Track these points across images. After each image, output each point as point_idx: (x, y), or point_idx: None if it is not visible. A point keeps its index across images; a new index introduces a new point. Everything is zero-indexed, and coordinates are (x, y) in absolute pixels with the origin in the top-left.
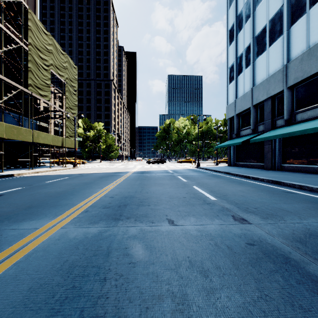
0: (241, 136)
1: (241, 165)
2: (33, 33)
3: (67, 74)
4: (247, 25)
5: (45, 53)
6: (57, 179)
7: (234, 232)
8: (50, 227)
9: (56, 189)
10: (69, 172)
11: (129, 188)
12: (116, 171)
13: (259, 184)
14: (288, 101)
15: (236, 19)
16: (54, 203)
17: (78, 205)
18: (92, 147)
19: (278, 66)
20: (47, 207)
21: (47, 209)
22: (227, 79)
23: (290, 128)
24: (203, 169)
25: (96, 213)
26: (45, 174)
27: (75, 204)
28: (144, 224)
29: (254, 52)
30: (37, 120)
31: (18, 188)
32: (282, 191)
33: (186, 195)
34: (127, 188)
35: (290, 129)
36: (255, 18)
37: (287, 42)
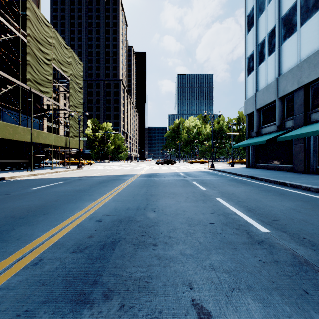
0: (263, 134)
1: (262, 167)
2: (32, 23)
3: (71, 70)
4: (270, 5)
5: (46, 46)
6: (48, 184)
7: None
8: None
9: (32, 202)
10: (69, 175)
11: (130, 200)
12: (121, 174)
13: (309, 196)
14: None
15: (257, 1)
16: (2, 236)
17: (35, 241)
18: (100, 148)
19: (313, 48)
20: None
21: None
22: (245, 70)
23: None
24: (220, 171)
25: (49, 272)
26: (42, 177)
27: (33, 238)
28: None
29: (280, 35)
30: (40, 120)
31: None
32: None
33: (212, 218)
34: (127, 200)
35: None
36: None
37: None
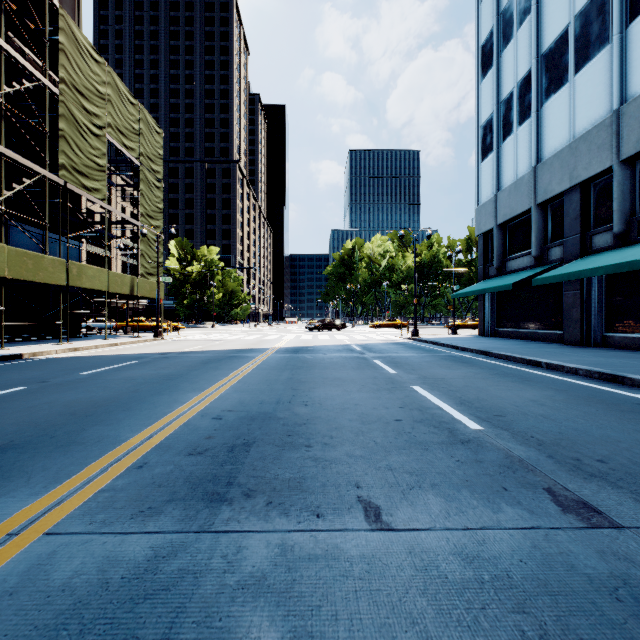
0: (510, 273)
1: (508, 334)
2: (68, 57)
3: (142, 146)
4: (523, 30)
5: (95, 101)
6: (110, 365)
7: (585, 568)
8: (17, 529)
9: (95, 393)
10: (142, 350)
11: (263, 390)
12: (241, 347)
13: (571, 382)
14: (622, 191)
15: (498, 21)
16: (71, 437)
17: (127, 443)
18: (196, 297)
19: (596, 116)
20: (46, 451)
21: (44, 456)
22: (478, 150)
23: (631, 252)
24: (428, 342)
25: (163, 475)
26: (90, 353)
27: (122, 440)
28: (293, 521)
29: (540, 88)
30: (80, 242)
31: (12, 388)
32: (639, 402)
33: (400, 413)
34: (259, 390)
35: (633, 255)
36: (541, 14)
37: (620, 60)
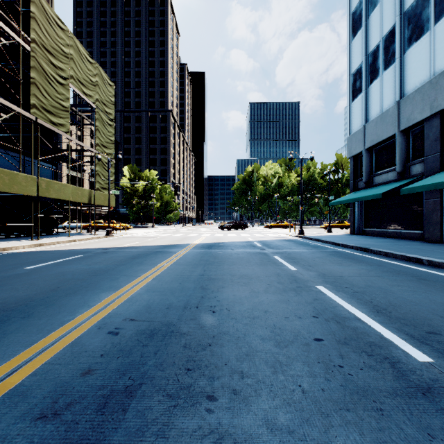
0: (376, 185)
1: (374, 233)
2: (38, 24)
3: (97, 94)
4: None
5: (60, 58)
6: (55, 260)
7: None
8: None
9: (15, 292)
10: (92, 245)
11: (174, 289)
12: (167, 243)
13: None
14: None
15: None
16: None
17: None
18: (141, 206)
19: None
20: None
21: None
22: (349, 92)
23: None
24: (312, 239)
25: None
26: (50, 248)
27: None
28: None
29: (403, 38)
30: (53, 165)
31: None
32: None
33: (317, 327)
34: (170, 289)
35: None
36: None
37: None
